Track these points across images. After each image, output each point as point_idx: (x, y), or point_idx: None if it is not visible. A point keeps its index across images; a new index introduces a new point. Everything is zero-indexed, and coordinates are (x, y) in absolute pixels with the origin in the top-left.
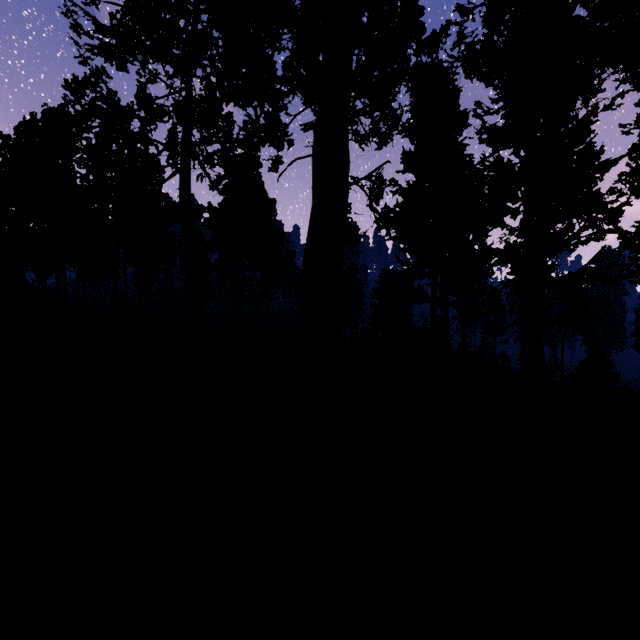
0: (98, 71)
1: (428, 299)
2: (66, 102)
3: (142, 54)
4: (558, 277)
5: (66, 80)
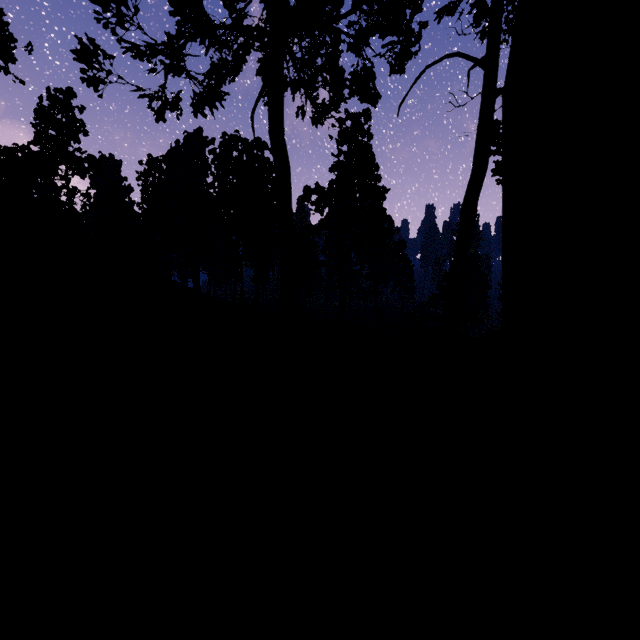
0: None
1: None
2: None
3: None
4: None
5: None
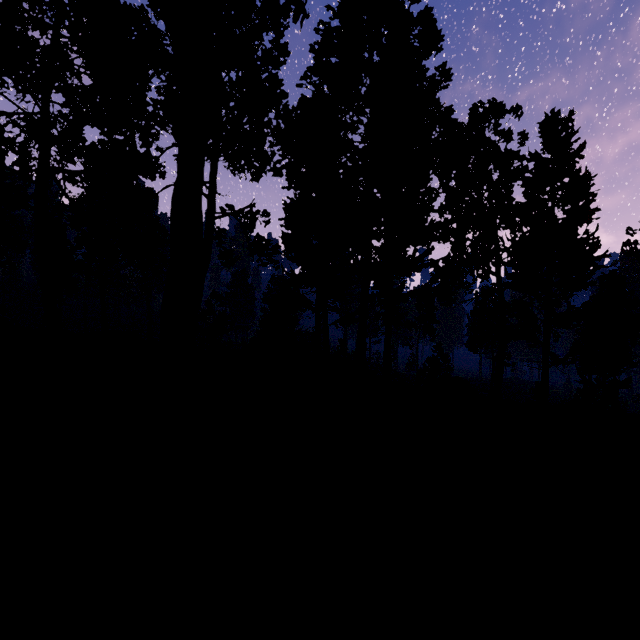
0: None
1: (310, 307)
2: None
3: None
4: (409, 292)
5: None
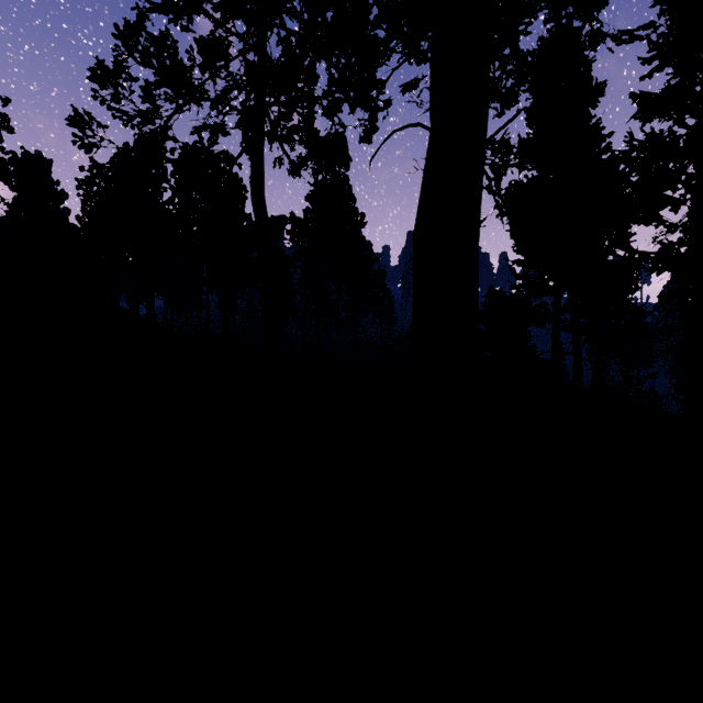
0: (162, 36)
1: (552, 320)
2: (117, 55)
3: (207, 0)
4: None
5: (116, 26)
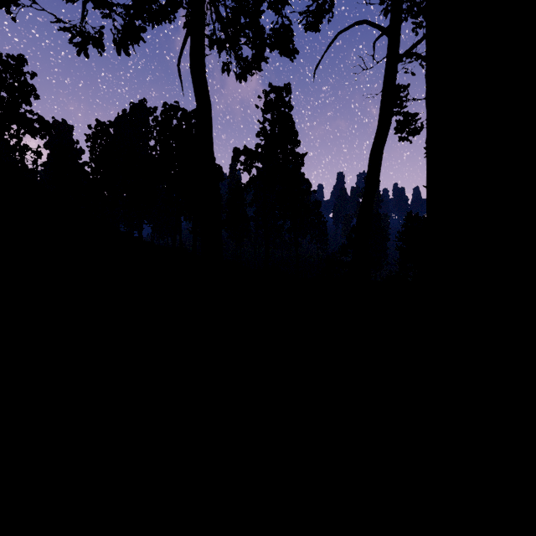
0: None
1: None
2: None
3: None
4: None
5: None
